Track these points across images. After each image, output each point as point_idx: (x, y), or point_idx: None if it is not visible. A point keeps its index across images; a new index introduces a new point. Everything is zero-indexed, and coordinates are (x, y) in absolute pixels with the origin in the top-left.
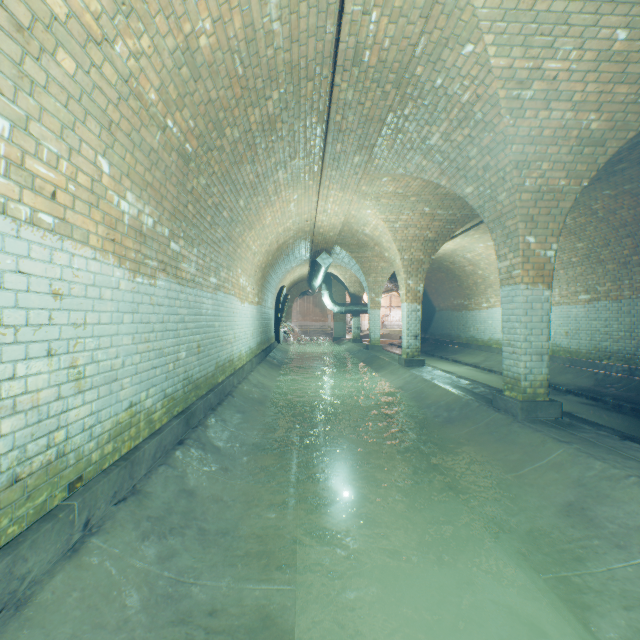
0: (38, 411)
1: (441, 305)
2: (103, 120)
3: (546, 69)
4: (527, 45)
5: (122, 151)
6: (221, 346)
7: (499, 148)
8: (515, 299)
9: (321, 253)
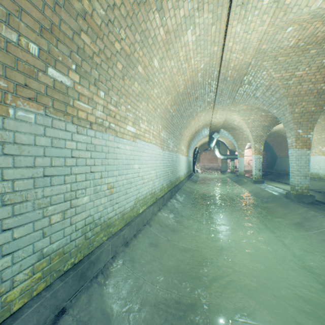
0: (153, 181)
1: (280, 154)
2: (161, 117)
3: (296, 74)
4: (286, 69)
5: (162, 122)
6: (177, 172)
7: (282, 99)
8: (293, 154)
9: (214, 132)
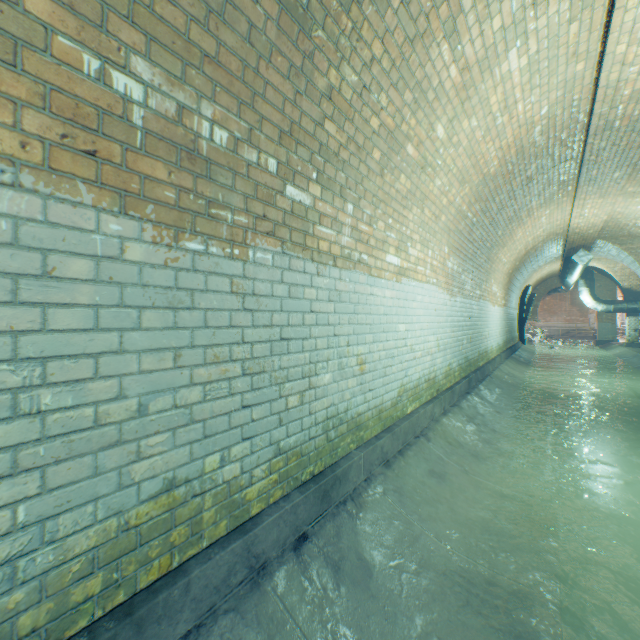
0: (431, 356)
1: None
2: (447, 231)
3: None
4: None
5: (450, 239)
6: (480, 339)
7: None
8: None
9: (576, 249)
